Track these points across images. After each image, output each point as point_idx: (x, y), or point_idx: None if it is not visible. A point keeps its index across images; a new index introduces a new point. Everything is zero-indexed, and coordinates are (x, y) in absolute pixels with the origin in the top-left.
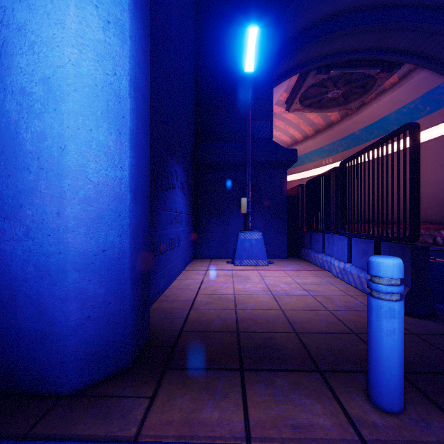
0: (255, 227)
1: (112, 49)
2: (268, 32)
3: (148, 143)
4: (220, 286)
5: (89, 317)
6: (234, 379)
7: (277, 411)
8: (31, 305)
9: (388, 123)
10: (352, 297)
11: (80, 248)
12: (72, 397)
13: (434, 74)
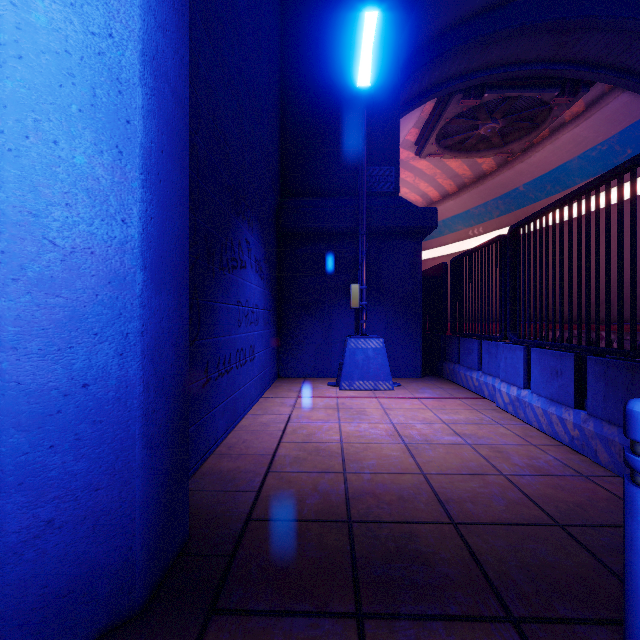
0: (372, 330)
1: None
2: (391, 30)
3: (185, 181)
4: (318, 426)
5: (50, 521)
6: None
7: None
8: None
9: (568, 174)
10: (539, 449)
11: (31, 382)
12: None
13: None
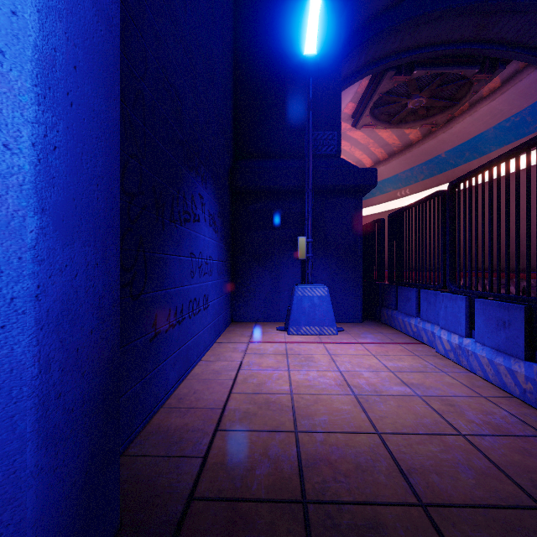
0: (317, 279)
1: None
2: (334, 8)
3: (114, 114)
4: (268, 375)
5: None
6: None
7: None
8: None
9: (485, 143)
10: (490, 402)
11: None
12: None
13: None
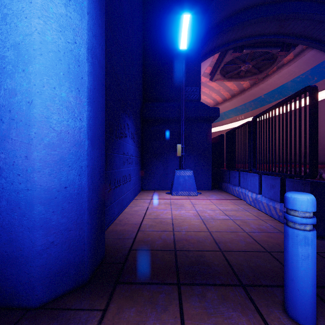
0: (187, 167)
1: (73, 22)
2: (197, 20)
3: (103, 100)
4: (161, 212)
5: (52, 242)
6: (172, 293)
7: (209, 323)
8: (4, 233)
9: (286, 89)
10: (263, 221)
11: (45, 185)
12: (38, 310)
13: (320, 52)
